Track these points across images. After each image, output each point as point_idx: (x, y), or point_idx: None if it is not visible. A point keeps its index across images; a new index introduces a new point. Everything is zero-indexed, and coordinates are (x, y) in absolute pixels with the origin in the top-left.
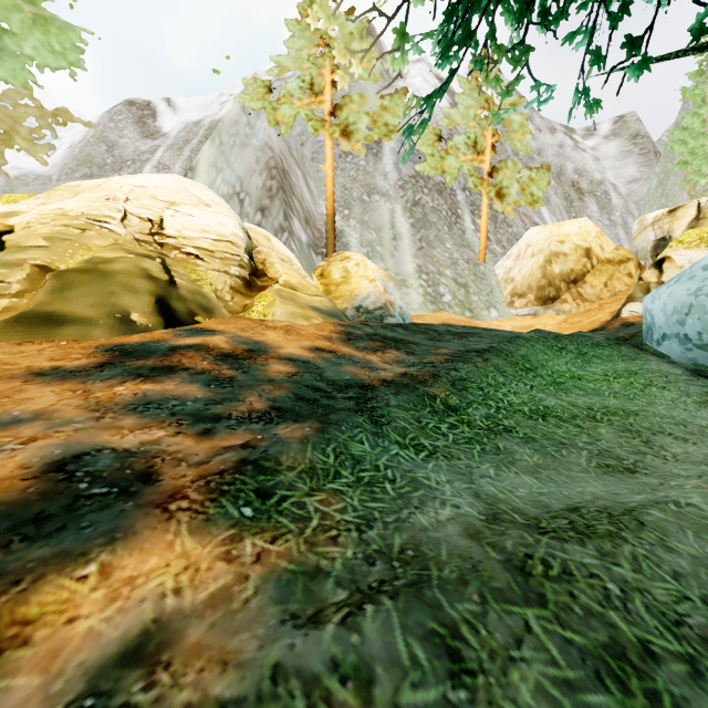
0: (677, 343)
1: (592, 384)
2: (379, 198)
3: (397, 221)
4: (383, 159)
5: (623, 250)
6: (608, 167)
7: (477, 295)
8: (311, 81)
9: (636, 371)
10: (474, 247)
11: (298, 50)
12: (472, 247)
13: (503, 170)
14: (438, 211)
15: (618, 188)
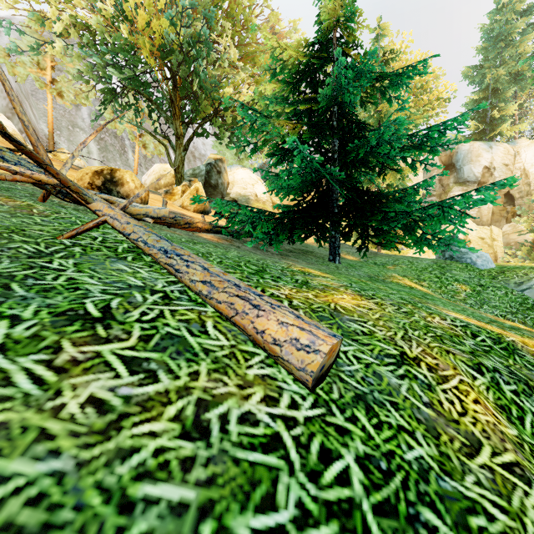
0: None
1: None
2: (80, 131)
3: (90, 145)
4: (82, 110)
5: None
6: (209, 149)
7: None
8: (38, 61)
9: None
10: (132, 167)
11: (29, 41)
12: (132, 167)
13: (147, 136)
14: (114, 146)
15: None
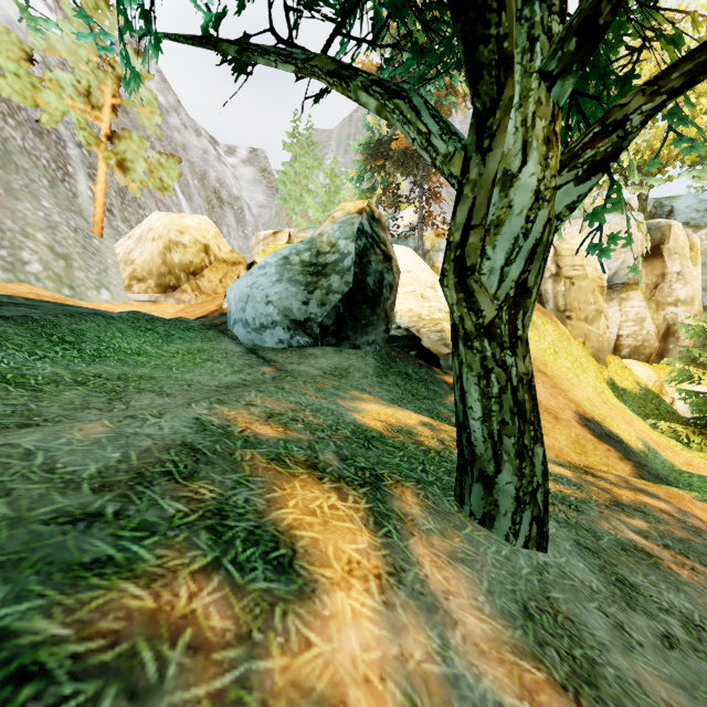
0: (242, 327)
1: (147, 358)
2: None
3: None
4: None
5: (237, 254)
6: (245, 188)
7: (84, 272)
8: None
9: (207, 349)
10: (88, 216)
11: None
12: (87, 216)
13: (128, 141)
14: (34, 156)
15: (252, 208)
